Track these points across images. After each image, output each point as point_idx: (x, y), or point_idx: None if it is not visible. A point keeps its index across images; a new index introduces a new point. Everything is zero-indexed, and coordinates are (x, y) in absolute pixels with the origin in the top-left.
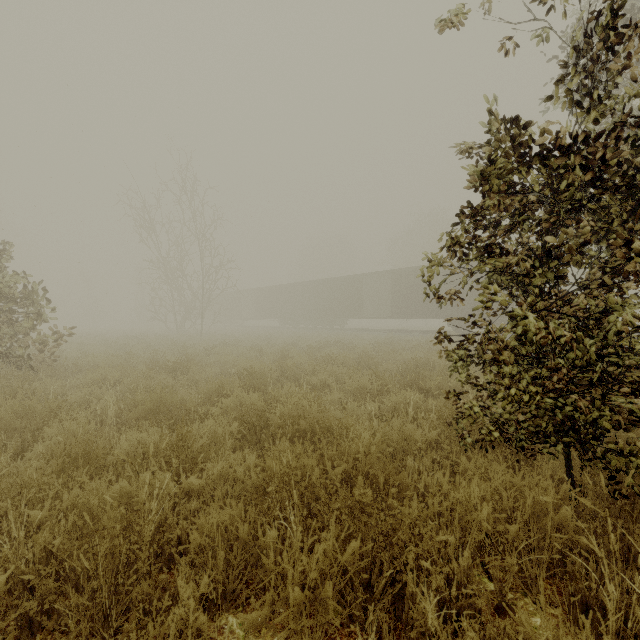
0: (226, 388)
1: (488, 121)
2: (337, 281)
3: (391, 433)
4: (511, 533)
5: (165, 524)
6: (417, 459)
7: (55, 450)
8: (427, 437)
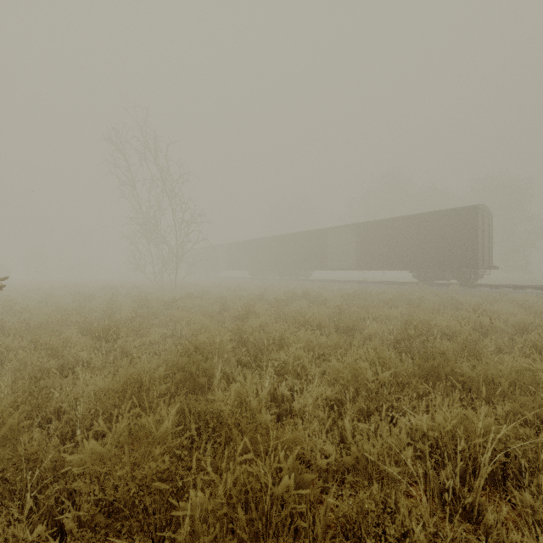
0: (142, 380)
1: None
2: (303, 235)
3: None
4: None
5: None
6: None
7: None
8: None
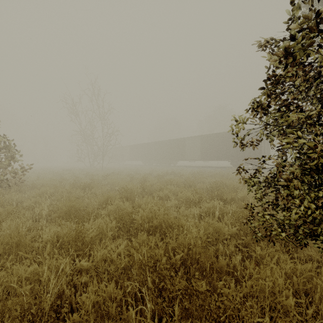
0: (111, 198)
1: (294, 7)
2: (172, 141)
3: (208, 228)
4: (309, 315)
5: (55, 304)
6: (225, 245)
7: (1, 240)
8: (230, 231)
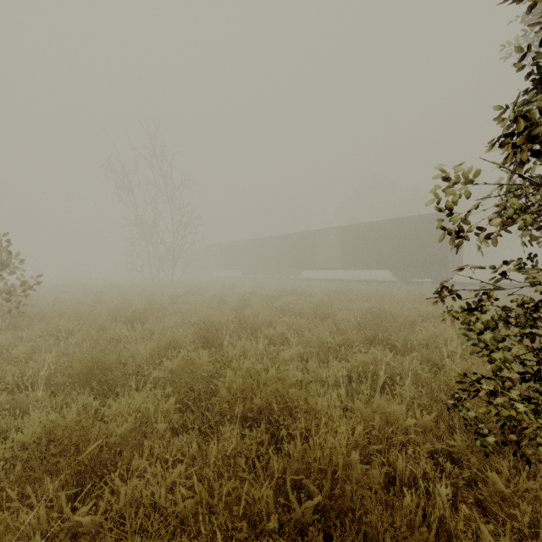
0: (177, 343)
1: None
2: (292, 236)
3: (370, 415)
4: None
5: None
6: (411, 458)
7: None
8: (419, 423)
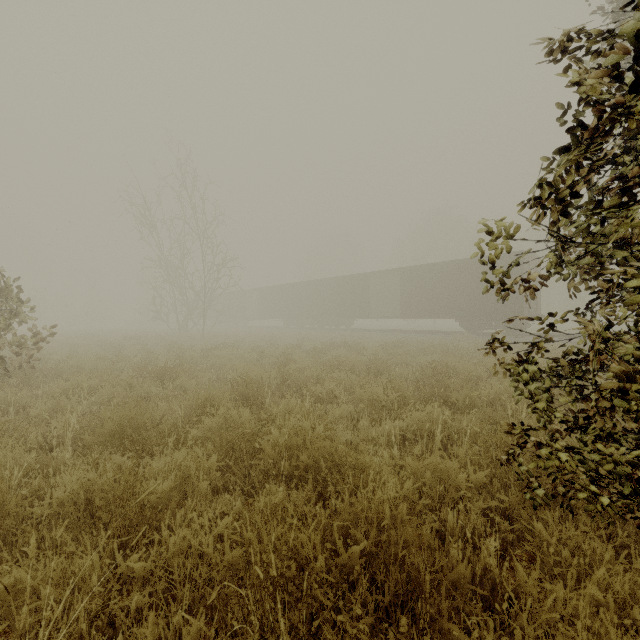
0: (215, 401)
1: None
2: (343, 280)
3: (422, 472)
4: None
5: None
6: (461, 514)
7: None
8: (472, 479)
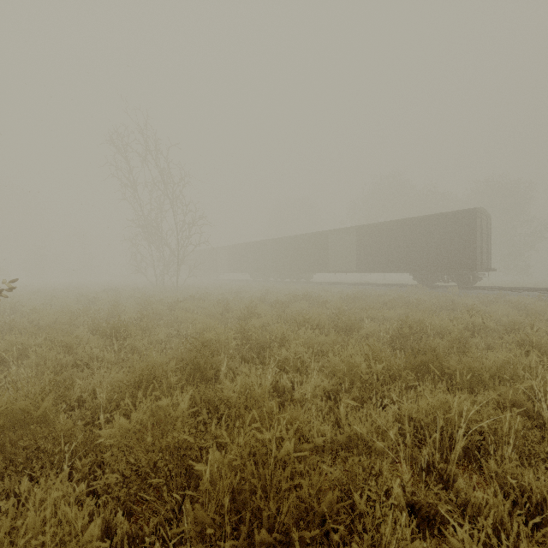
0: (155, 373)
1: None
2: (304, 237)
3: None
4: None
5: None
6: None
7: None
8: None
